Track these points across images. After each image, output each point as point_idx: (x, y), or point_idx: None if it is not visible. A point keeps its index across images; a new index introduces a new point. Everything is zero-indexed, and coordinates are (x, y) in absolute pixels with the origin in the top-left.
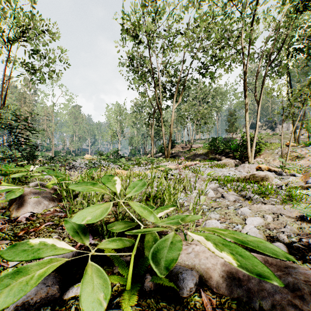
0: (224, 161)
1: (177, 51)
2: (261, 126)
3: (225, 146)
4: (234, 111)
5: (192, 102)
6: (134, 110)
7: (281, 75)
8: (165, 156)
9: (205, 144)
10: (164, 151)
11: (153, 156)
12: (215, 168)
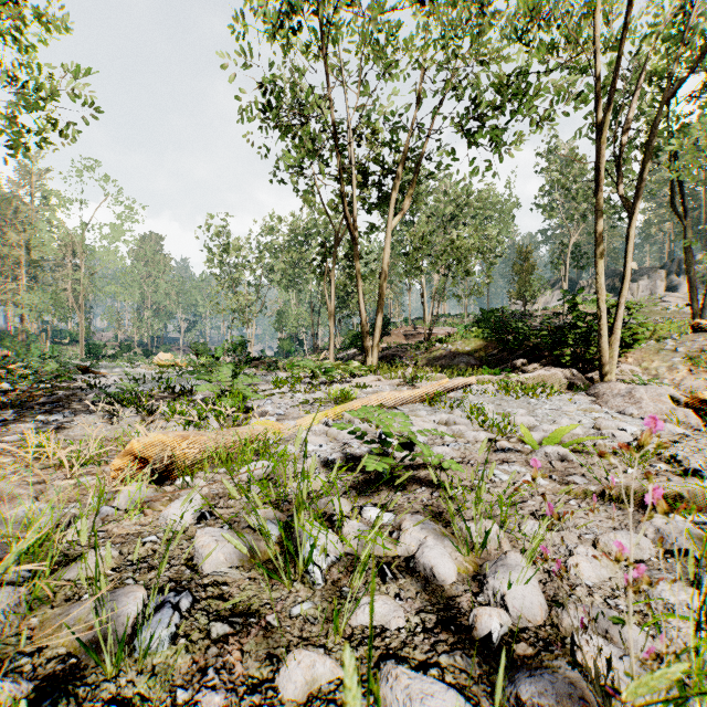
0: (539, 372)
1: (398, 77)
2: (589, 286)
3: (530, 332)
4: (531, 247)
5: (429, 224)
6: (288, 244)
7: (658, 151)
8: (367, 358)
9: (462, 327)
10: (364, 345)
11: (335, 356)
12: (523, 396)
